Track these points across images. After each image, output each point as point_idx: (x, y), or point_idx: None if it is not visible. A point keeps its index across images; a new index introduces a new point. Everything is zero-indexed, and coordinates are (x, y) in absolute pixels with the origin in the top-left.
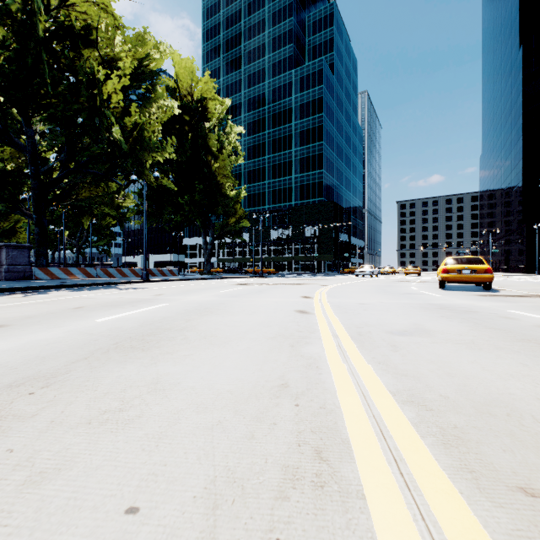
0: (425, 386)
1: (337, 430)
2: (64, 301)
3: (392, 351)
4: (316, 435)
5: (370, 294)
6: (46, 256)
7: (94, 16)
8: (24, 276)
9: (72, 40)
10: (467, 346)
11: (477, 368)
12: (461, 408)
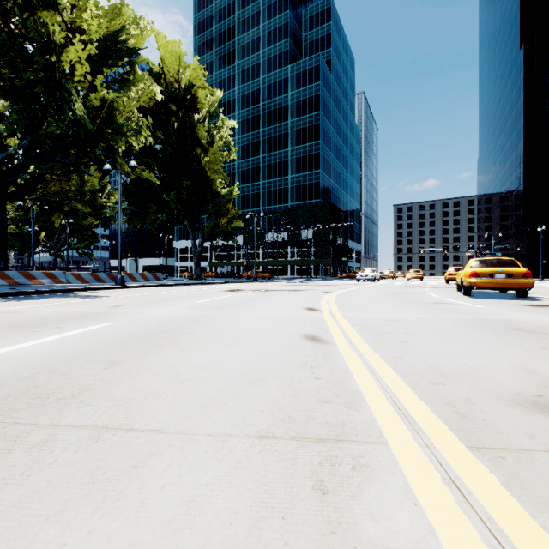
0: None
1: None
2: None
3: None
4: None
5: (392, 305)
6: (5, 257)
7: None
8: None
9: None
10: None
11: None
12: None
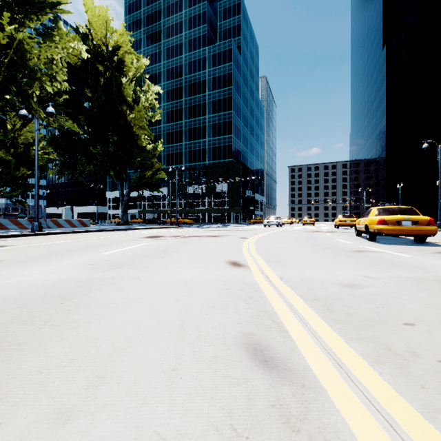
0: None
1: None
2: None
3: None
4: None
5: (318, 255)
6: None
7: None
8: None
9: None
10: None
11: None
12: None
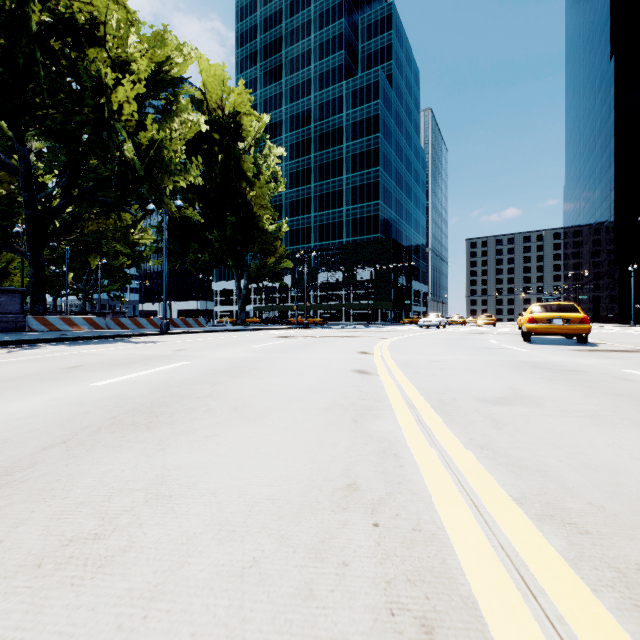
0: (561, 486)
1: (450, 578)
2: (58, 358)
3: (494, 428)
4: (418, 589)
5: (443, 349)
6: (44, 302)
7: (102, 8)
8: (15, 327)
9: (74, 36)
10: (593, 420)
11: (623, 455)
12: (633, 529)
